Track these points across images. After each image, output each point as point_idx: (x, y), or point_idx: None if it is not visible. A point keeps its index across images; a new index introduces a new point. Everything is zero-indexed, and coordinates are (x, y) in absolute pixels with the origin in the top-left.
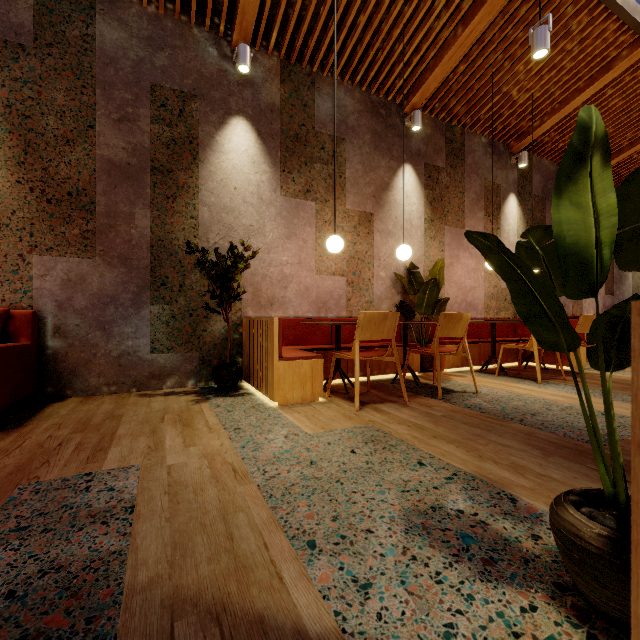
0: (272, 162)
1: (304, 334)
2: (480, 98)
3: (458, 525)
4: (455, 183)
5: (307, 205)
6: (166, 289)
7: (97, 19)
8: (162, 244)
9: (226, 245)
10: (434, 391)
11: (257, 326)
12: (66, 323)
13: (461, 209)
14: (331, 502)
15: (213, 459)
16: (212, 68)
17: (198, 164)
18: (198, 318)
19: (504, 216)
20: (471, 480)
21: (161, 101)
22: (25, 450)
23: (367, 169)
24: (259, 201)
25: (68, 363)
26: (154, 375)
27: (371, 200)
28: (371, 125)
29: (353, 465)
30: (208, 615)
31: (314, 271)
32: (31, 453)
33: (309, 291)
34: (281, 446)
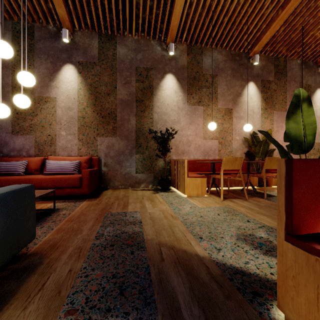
0: (183, 91)
1: (198, 167)
2: (295, 41)
3: (259, 240)
4: (280, 87)
5: (199, 108)
6: (141, 148)
7: (117, 46)
8: (139, 130)
9: (164, 129)
10: (263, 195)
11: (177, 163)
12: (108, 161)
13: (284, 101)
14: (208, 228)
15: (164, 212)
16: (158, 55)
17: (153, 96)
18: (153, 159)
19: (313, 102)
20: (270, 228)
21: (139, 73)
22: (103, 204)
23: (229, 87)
24: (178, 109)
25: (108, 176)
26: (137, 182)
27: (231, 102)
28: (231, 66)
29: (218, 219)
30: (169, 247)
31: (202, 138)
32: (105, 205)
33: (200, 147)
34: (189, 210)
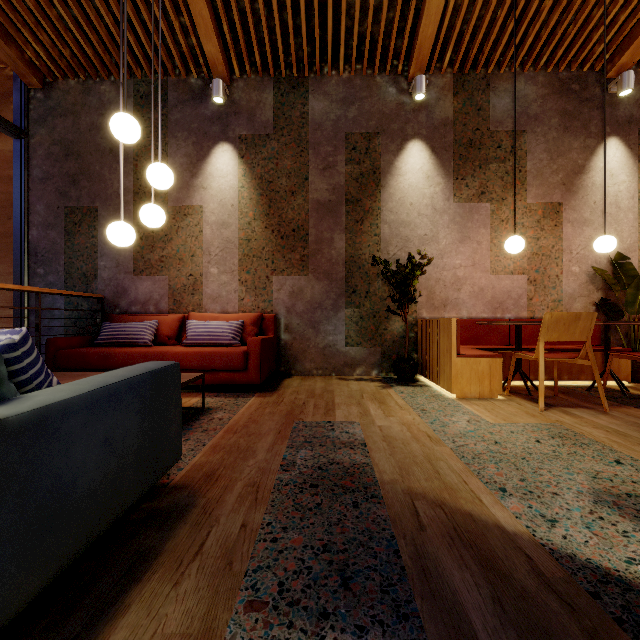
0: (445, 173)
1: (478, 334)
2: None
3: None
4: None
5: (481, 207)
6: (356, 296)
7: (310, 98)
8: (353, 260)
9: (403, 255)
10: None
11: (433, 326)
12: (291, 323)
13: None
14: (517, 470)
15: (410, 427)
16: (391, 105)
17: (380, 190)
18: (380, 319)
19: None
20: None
21: (352, 145)
22: (286, 404)
23: (554, 156)
24: (433, 212)
25: (293, 351)
26: (347, 364)
27: (559, 189)
28: (559, 106)
29: (538, 451)
30: (433, 503)
31: (489, 272)
32: (291, 406)
33: (483, 292)
34: (465, 427)
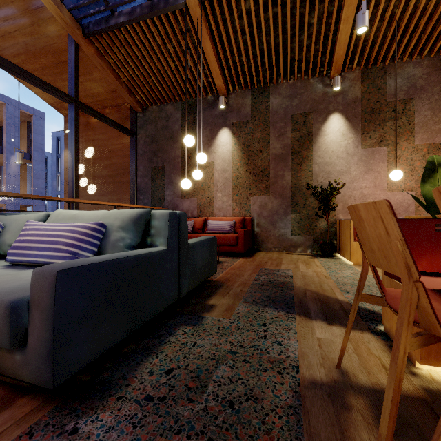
0: (355, 131)
1: None
2: None
3: None
4: None
5: (380, 150)
6: (297, 206)
7: (270, 98)
8: (296, 186)
9: (327, 182)
10: None
11: (343, 224)
12: (260, 222)
13: None
14: None
15: (317, 273)
16: (319, 94)
17: (312, 145)
18: (312, 220)
19: None
20: None
21: (295, 121)
22: (257, 262)
23: (436, 112)
24: (346, 155)
25: (261, 237)
26: (292, 245)
27: (440, 133)
28: (440, 78)
29: None
30: (313, 292)
31: (386, 190)
32: (259, 262)
33: None
34: (347, 275)
